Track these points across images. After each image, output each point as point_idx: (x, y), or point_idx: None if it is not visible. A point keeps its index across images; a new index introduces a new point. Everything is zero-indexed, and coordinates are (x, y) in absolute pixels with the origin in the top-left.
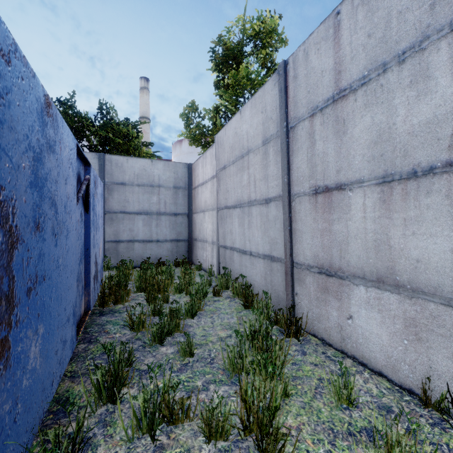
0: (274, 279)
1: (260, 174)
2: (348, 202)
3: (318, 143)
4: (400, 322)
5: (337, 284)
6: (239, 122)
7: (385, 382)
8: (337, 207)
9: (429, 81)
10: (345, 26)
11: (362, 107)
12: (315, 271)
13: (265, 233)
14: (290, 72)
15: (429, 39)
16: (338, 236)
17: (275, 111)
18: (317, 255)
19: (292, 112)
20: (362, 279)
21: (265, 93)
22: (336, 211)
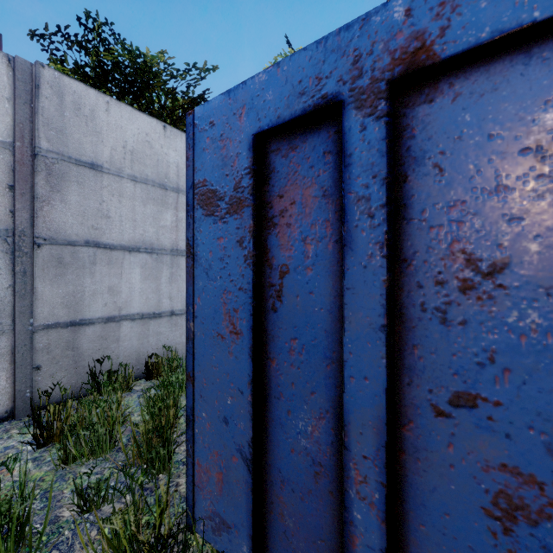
0: None
1: None
2: None
3: None
4: None
5: None
6: (162, 137)
7: None
8: None
9: None
10: None
11: None
12: None
13: None
14: None
15: None
16: None
17: None
18: None
19: None
20: None
21: None
22: None
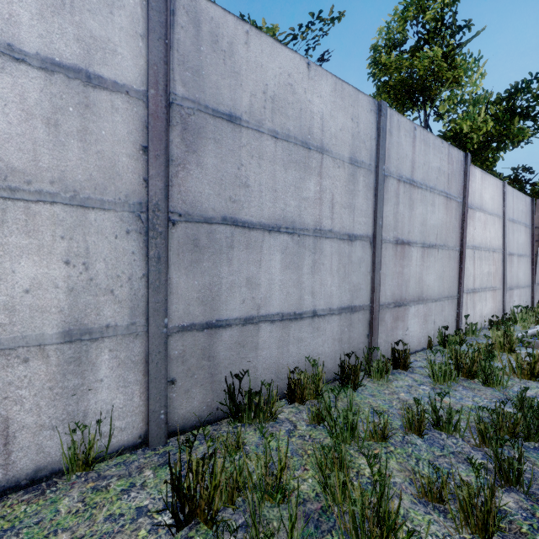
0: (354, 333)
1: (343, 198)
2: (412, 254)
3: (401, 205)
4: (423, 317)
5: (403, 310)
6: (305, 78)
7: (420, 353)
8: (407, 256)
9: (435, 208)
10: (418, 143)
11: (420, 200)
12: (392, 306)
13: (345, 279)
14: (388, 122)
15: (436, 191)
16: (406, 276)
17: (370, 140)
18: (394, 293)
19: (387, 161)
20: (413, 301)
21: (360, 104)
22: (406, 259)
